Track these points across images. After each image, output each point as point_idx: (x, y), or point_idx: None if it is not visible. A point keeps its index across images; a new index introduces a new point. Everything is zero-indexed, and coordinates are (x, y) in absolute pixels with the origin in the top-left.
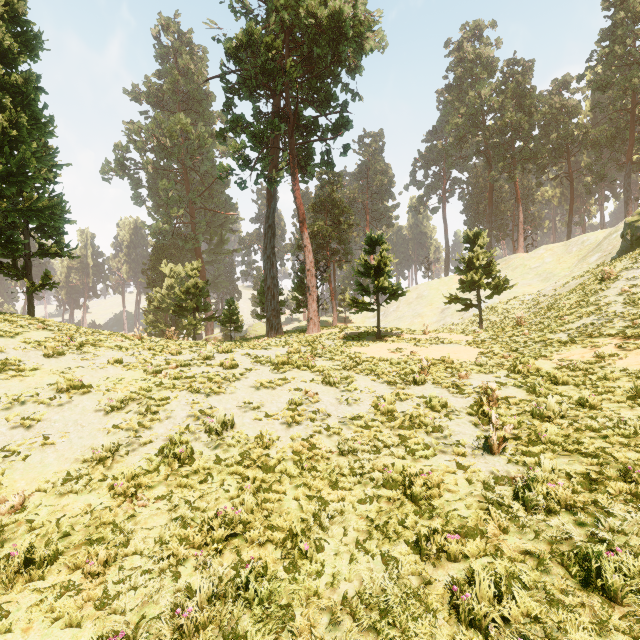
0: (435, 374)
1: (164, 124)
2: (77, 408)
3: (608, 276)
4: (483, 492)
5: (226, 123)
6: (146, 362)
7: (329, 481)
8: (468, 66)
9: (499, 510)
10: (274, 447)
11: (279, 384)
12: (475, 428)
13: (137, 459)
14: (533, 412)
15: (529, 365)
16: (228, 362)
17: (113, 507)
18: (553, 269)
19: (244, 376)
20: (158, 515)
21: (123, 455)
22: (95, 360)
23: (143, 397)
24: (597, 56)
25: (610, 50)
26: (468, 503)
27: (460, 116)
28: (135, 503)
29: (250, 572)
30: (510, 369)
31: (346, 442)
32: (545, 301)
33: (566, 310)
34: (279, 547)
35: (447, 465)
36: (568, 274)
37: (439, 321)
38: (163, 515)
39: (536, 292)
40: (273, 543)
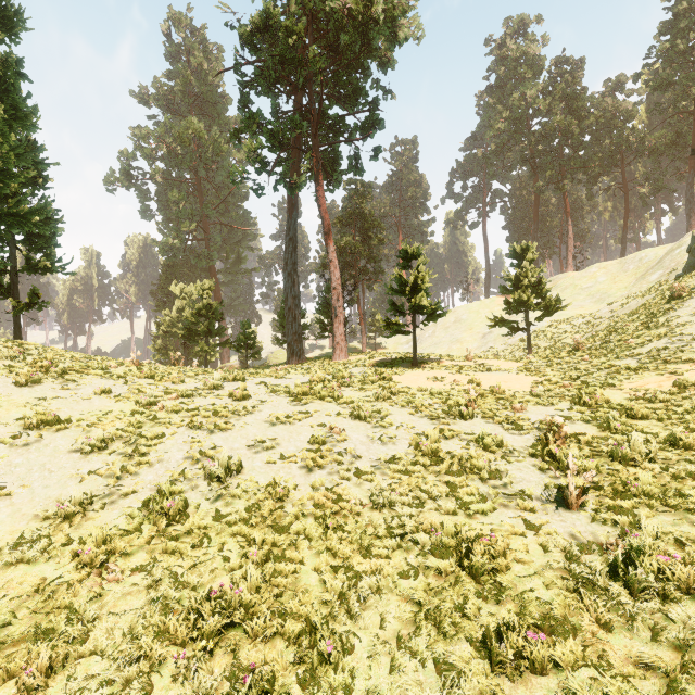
0: (484, 406)
1: (174, 129)
2: (47, 448)
3: (679, 294)
4: (566, 564)
5: (241, 122)
6: (140, 392)
7: (360, 545)
8: (511, 65)
9: (594, 593)
10: (290, 498)
11: (299, 418)
12: (541, 474)
13: (115, 515)
14: (612, 453)
15: (597, 396)
16: (238, 392)
17: (73, 583)
18: (608, 289)
19: (257, 409)
20: (133, 594)
21: (97, 510)
22: (78, 390)
23: (131, 434)
24: (657, 52)
25: (671, 45)
26: (547, 580)
27: (503, 120)
28: (104, 576)
29: (249, 687)
30: (574, 400)
31: (381, 492)
32: (601, 324)
33: (631, 333)
34: (292, 645)
35: (512, 524)
36: (626, 294)
37: (480, 347)
38: (139, 594)
39: (590, 314)
40: (284, 638)
